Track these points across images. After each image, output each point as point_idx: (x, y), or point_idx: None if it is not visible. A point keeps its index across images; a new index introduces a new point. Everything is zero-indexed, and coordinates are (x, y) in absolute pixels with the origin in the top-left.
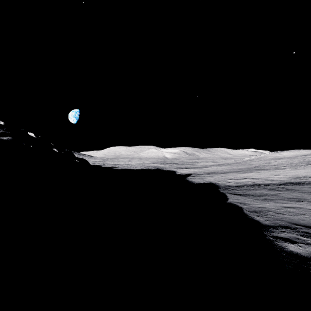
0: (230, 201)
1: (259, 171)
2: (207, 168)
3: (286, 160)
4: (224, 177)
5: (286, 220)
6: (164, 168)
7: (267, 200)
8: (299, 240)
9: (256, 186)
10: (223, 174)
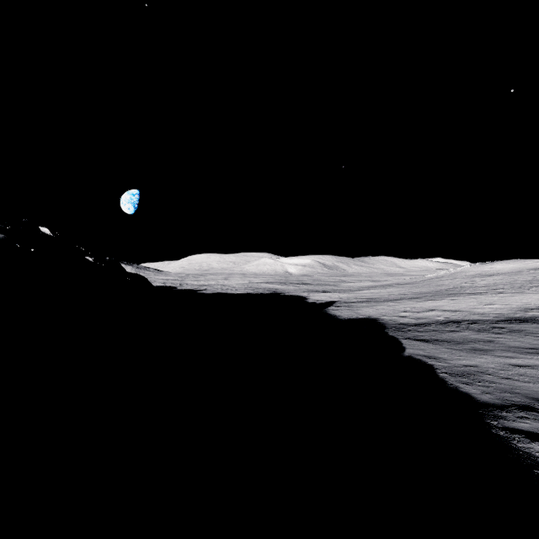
0: (408, 354)
1: (456, 298)
2: (362, 291)
3: (503, 278)
4: (394, 308)
5: (523, 392)
6: (286, 292)
7: (478, 352)
8: None
9: (454, 325)
10: (391, 303)
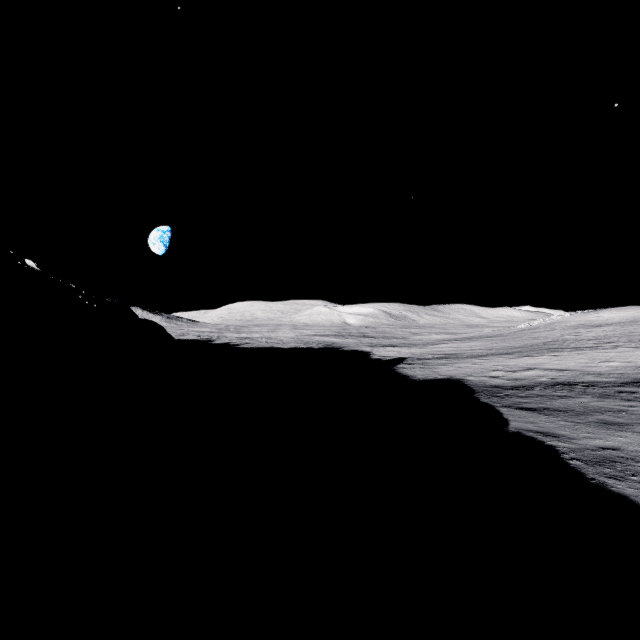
0: (515, 429)
1: (559, 353)
2: (438, 346)
3: (615, 329)
4: (481, 366)
5: None
6: (345, 347)
7: (611, 427)
8: None
9: (565, 389)
10: (477, 360)
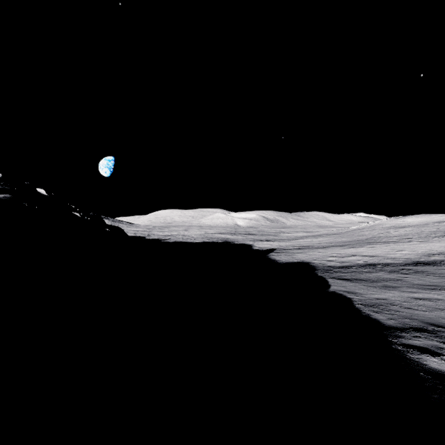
0: (333, 290)
1: (374, 245)
2: (298, 240)
3: (412, 229)
4: (323, 254)
5: (420, 318)
6: (235, 241)
7: (388, 288)
8: (443, 351)
9: (370, 267)
10: (321, 250)
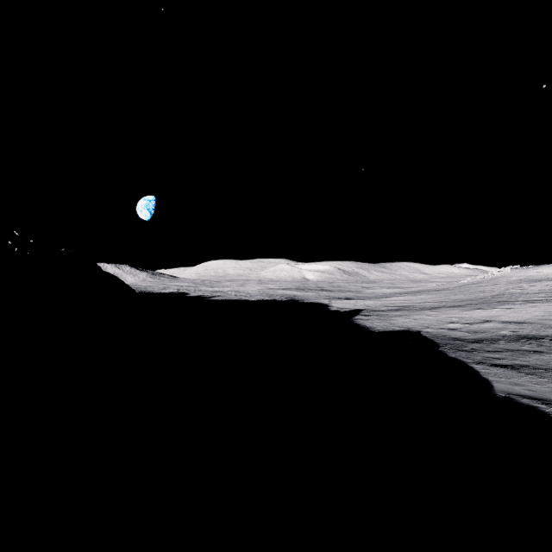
0: (504, 393)
1: (511, 306)
2: (390, 298)
3: None
4: (436, 318)
5: None
6: (305, 299)
7: None
8: None
9: (532, 343)
10: (430, 312)
